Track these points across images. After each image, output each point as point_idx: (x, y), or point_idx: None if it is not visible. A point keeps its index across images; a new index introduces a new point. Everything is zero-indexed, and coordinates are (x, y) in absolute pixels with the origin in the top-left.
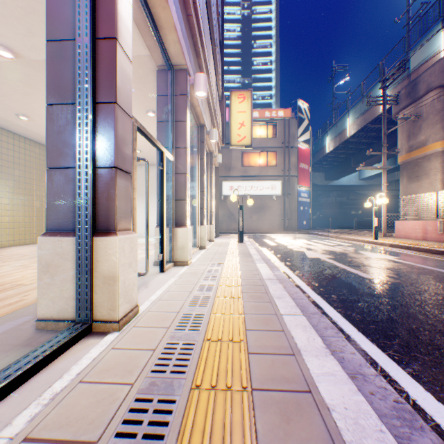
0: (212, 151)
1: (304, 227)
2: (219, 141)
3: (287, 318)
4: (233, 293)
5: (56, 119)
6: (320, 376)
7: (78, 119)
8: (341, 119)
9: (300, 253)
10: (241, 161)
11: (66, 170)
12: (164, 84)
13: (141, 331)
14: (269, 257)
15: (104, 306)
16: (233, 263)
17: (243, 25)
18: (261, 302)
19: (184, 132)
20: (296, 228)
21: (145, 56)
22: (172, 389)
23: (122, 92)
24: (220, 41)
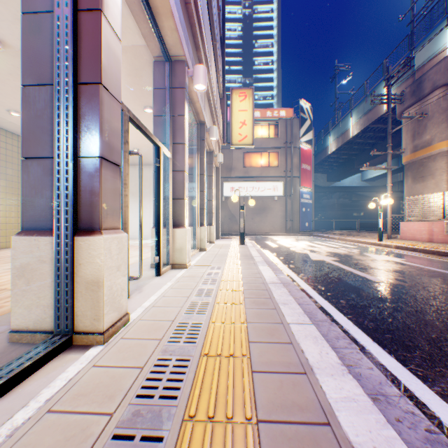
0: (213, 150)
1: (306, 229)
2: (220, 141)
3: (295, 327)
4: (234, 299)
5: (33, 102)
6: (339, 402)
7: (57, 102)
8: (344, 119)
9: (303, 255)
10: (242, 161)
11: (44, 160)
12: (161, 76)
13: (129, 344)
14: (272, 259)
15: (87, 315)
16: (234, 266)
17: (245, 24)
18: (265, 308)
19: (182, 127)
20: (298, 230)
21: (141, 46)
22: (159, 421)
23: (108, 72)
24: (220, 38)
